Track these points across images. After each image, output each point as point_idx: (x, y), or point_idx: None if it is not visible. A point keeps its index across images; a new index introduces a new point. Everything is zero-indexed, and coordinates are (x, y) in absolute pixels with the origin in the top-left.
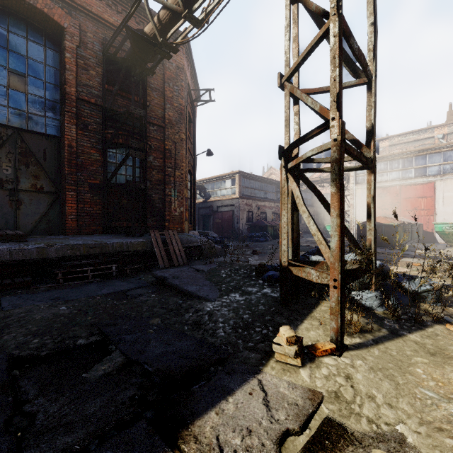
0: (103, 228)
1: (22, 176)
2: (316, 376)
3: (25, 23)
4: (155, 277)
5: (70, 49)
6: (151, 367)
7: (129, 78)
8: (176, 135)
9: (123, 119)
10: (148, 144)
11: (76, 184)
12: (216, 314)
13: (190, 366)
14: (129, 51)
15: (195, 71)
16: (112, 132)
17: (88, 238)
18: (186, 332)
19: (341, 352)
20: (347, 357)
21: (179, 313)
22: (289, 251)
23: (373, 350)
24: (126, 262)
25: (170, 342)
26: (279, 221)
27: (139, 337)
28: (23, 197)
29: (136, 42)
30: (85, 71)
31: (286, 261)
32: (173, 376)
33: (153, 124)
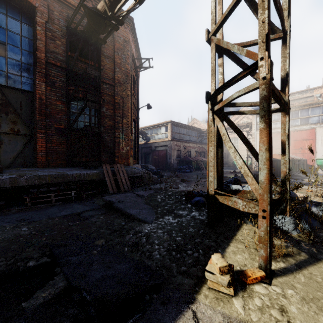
0: (67, 163)
1: (2, 122)
2: (250, 307)
3: (5, 3)
4: (104, 201)
5: (40, 23)
6: (89, 295)
7: (86, 47)
8: (123, 92)
9: (82, 78)
10: (102, 98)
11: (45, 128)
12: (153, 236)
13: (127, 294)
14: (86, 25)
15: (138, 45)
16: (73, 89)
17: (54, 170)
18: (126, 253)
19: (270, 279)
20: (277, 285)
21: (121, 234)
22: (215, 181)
23: (298, 275)
24: (83, 189)
25: (111, 265)
26: (200, 157)
27: (83, 259)
28: (3, 138)
29: (91, 17)
30: (53, 41)
31: (212, 190)
32: (109, 308)
33: (106, 83)
